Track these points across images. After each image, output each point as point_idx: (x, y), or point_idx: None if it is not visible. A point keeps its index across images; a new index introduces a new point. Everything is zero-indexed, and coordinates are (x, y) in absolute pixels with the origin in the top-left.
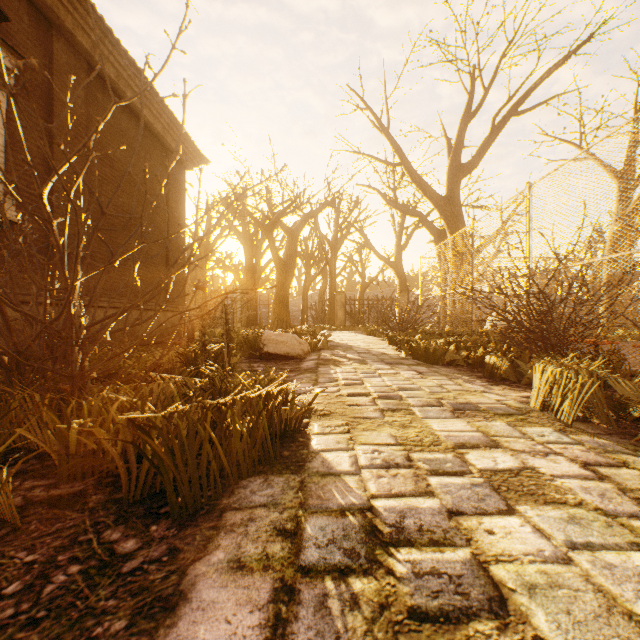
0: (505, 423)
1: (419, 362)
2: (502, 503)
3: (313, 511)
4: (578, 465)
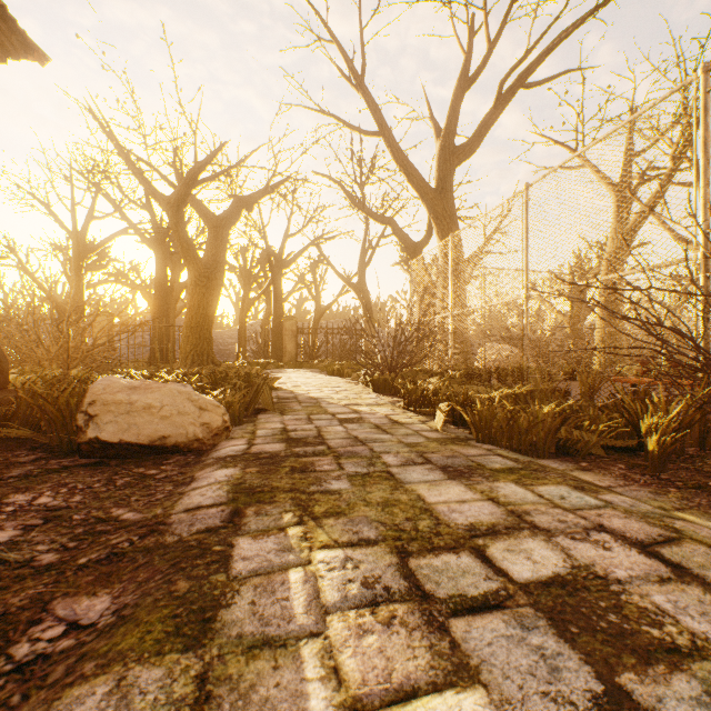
0: None
1: (513, 455)
2: None
3: None
4: None
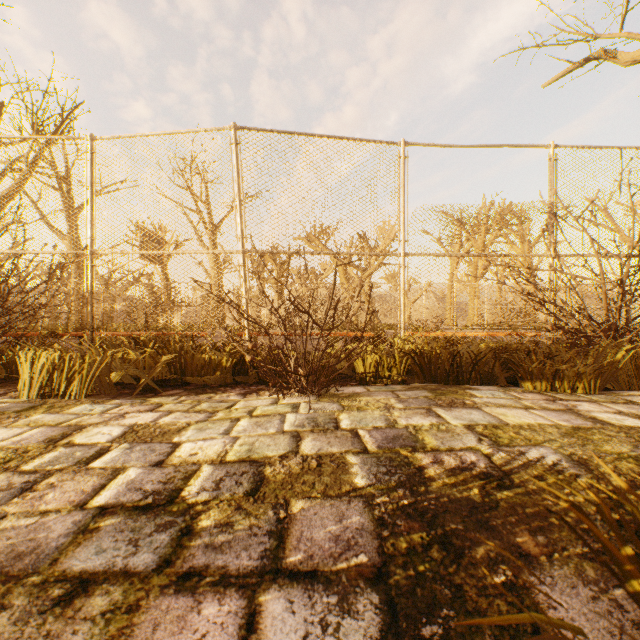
0: (47, 413)
1: None
2: (166, 444)
3: (52, 562)
4: (150, 412)
